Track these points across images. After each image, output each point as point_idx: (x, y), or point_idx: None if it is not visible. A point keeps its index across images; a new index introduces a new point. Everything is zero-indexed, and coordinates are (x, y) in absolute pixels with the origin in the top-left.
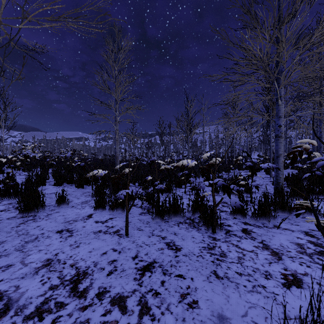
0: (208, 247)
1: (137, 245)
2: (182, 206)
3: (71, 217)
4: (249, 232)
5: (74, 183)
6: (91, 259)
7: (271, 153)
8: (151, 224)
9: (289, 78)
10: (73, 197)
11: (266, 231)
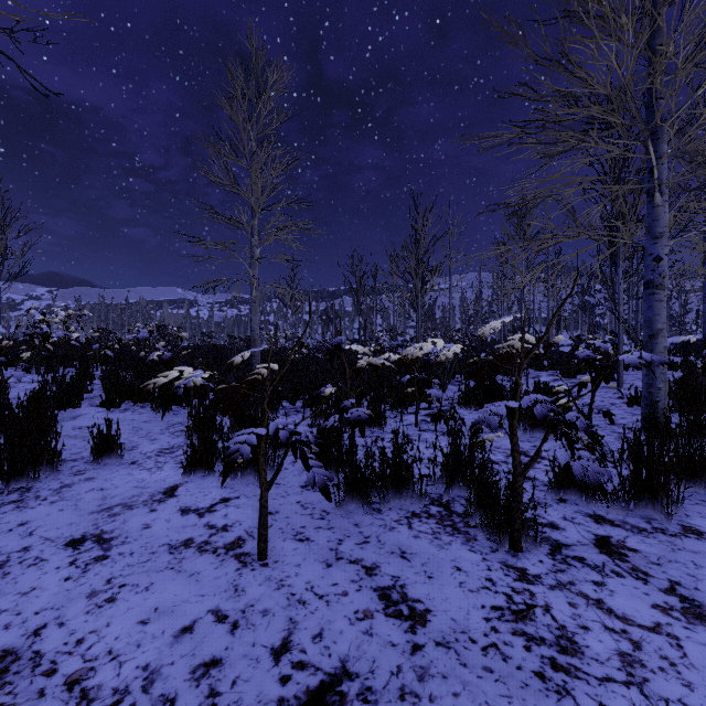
0: (513, 610)
1: (291, 599)
2: (418, 468)
3: (121, 496)
4: (621, 551)
5: (150, 401)
6: (139, 657)
7: (620, 330)
8: (334, 518)
9: (691, 132)
10: (140, 437)
11: (666, 545)
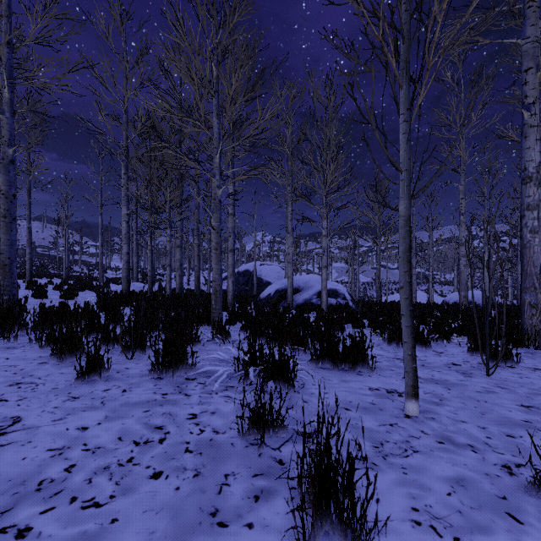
0: None
1: None
2: None
3: None
4: None
5: None
6: None
7: None
8: None
9: None
10: None
11: None
